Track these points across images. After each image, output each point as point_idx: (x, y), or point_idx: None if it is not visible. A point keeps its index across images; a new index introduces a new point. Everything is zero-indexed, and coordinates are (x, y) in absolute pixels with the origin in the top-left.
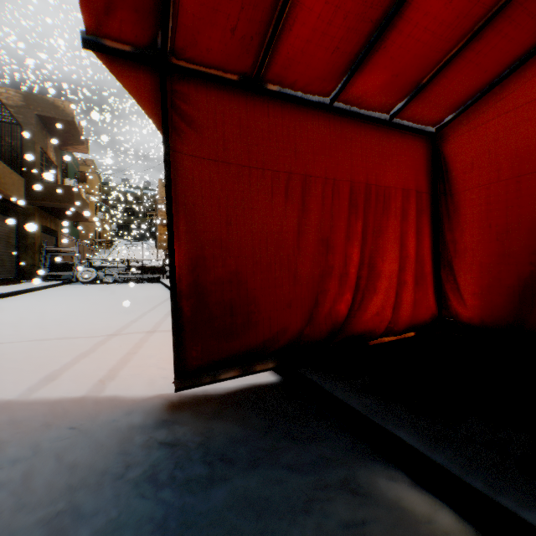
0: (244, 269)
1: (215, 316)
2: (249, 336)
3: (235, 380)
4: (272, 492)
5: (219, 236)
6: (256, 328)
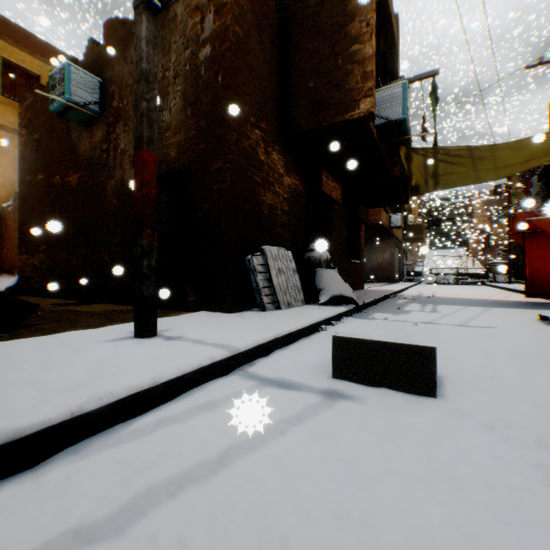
0: (544, 273)
1: (535, 284)
2: (546, 289)
3: (542, 301)
4: (545, 304)
5: (536, 266)
6: (548, 288)
